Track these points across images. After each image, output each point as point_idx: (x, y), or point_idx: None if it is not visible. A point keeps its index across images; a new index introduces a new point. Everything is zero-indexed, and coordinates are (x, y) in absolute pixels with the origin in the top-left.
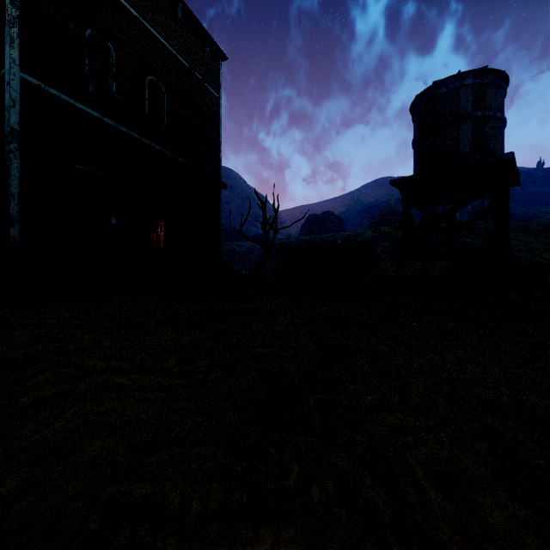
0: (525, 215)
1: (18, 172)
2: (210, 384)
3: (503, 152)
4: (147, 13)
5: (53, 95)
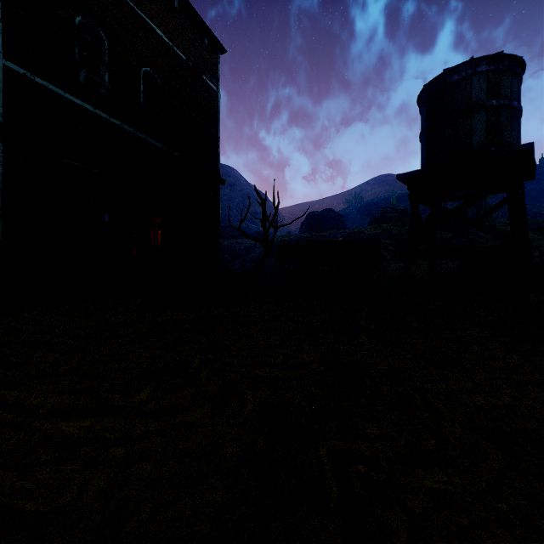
0: (528, 212)
1: (1, 166)
2: (192, 428)
3: (519, 144)
4: (142, 2)
5: (40, 85)
